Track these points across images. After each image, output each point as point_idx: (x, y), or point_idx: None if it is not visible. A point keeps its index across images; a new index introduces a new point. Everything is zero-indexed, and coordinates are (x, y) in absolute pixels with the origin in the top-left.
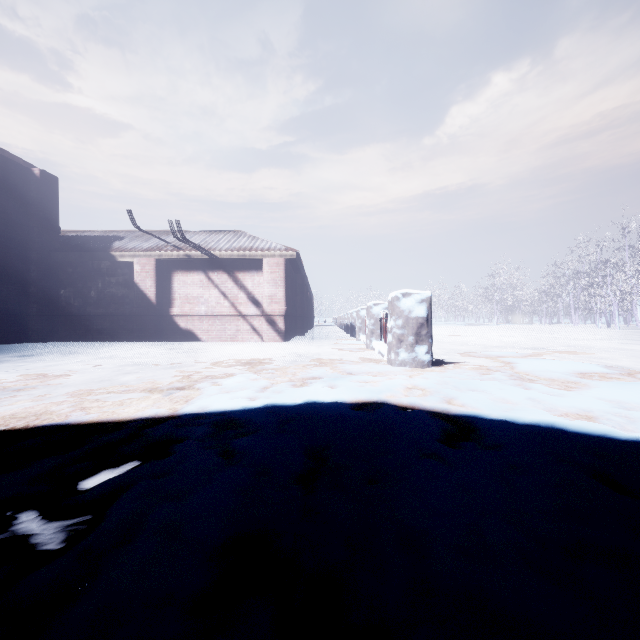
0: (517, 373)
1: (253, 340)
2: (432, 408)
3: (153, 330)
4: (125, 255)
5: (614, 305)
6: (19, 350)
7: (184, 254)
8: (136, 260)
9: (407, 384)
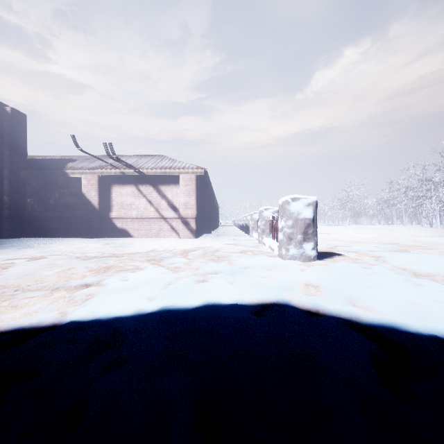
0: (394, 267)
1: (172, 237)
2: (339, 313)
3: (96, 229)
4: (75, 172)
5: (436, 211)
6: None
7: (120, 171)
8: (83, 176)
9: (302, 280)
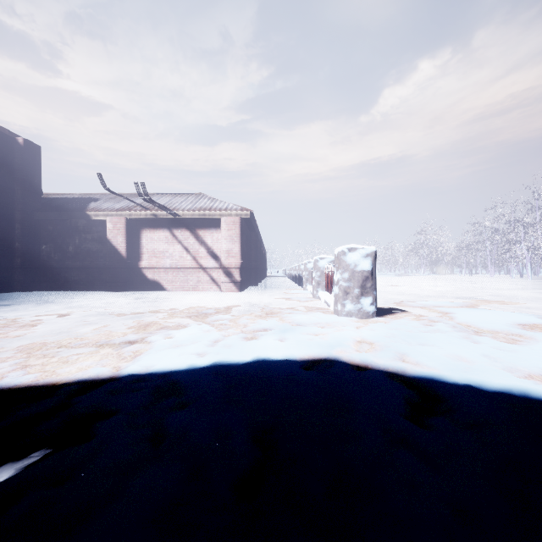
0: (459, 324)
1: (212, 290)
2: (386, 367)
3: (124, 281)
4: (99, 214)
5: (527, 258)
6: (1, 299)
7: (151, 213)
8: (109, 219)
9: (356, 337)
